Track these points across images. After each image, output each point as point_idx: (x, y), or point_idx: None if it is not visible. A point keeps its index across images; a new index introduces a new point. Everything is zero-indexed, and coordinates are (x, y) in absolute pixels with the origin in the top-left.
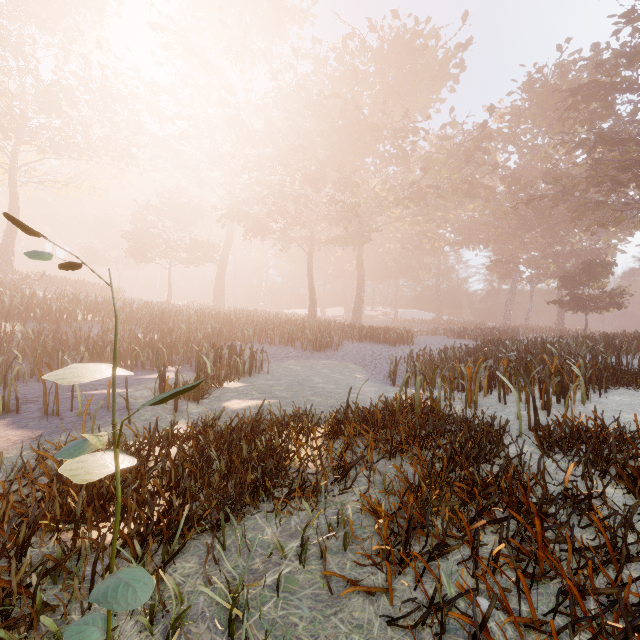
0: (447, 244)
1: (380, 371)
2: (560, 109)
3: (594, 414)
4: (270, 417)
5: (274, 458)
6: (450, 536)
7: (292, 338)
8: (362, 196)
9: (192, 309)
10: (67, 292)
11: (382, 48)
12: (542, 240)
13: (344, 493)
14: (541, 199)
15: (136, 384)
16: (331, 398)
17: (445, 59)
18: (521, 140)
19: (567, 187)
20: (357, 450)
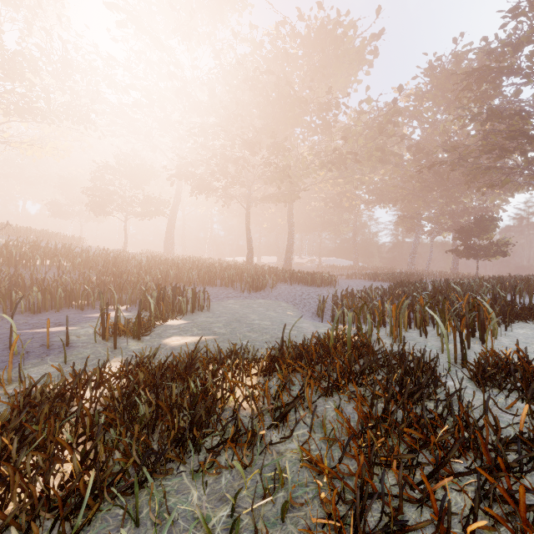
0: (363, 203)
1: (309, 309)
2: (455, 91)
3: (517, 348)
4: (206, 354)
5: (206, 401)
6: (404, 496)
7: (232, 280)
8: (292, 159)
9: (144, 256)
10: (29, 240)
11: (309, 34)
12: (440, 200)
13: (281, 442)
14: (441, 164)
15: (83, 322)
16: (266, 334)
17: (362, 46)
18: (424, 116)
19: (463, 154)
20: (293, 387)
